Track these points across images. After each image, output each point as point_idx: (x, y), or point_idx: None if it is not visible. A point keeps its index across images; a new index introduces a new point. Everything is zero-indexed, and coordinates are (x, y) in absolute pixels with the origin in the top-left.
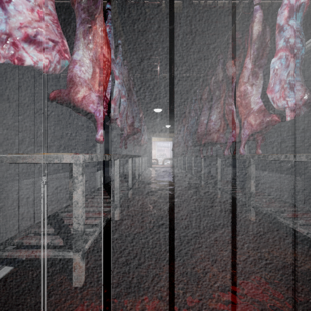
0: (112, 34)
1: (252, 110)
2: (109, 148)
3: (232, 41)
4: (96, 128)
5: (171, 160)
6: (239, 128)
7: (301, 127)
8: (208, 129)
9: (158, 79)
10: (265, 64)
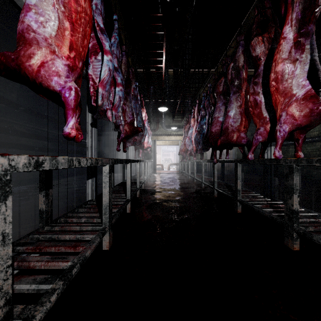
0: None
1: (295, 96)
2: (110, 152)
3: (258, 13)
4: (65, 115)
5: (177, 165)
6: (269, 123)
7: None
8: (225, 127)
9: (163, 72)
10: (313, 31)
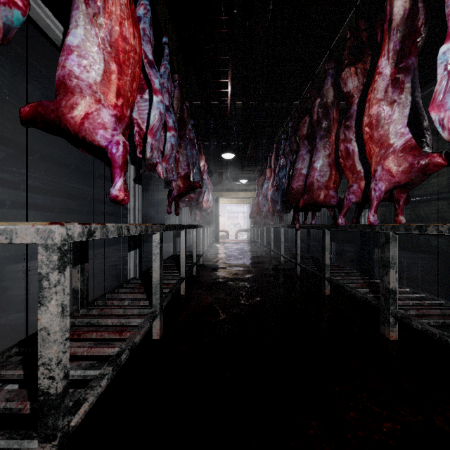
0: (150, 18)
1: (392, 147)
2: (155, 214)
3: (350, 36)
4: (111, 174)
5: (248, 231)
6: (364, 179)
7: (448, 181)
8: (310, 183)
9: (228, 106)
10: (414, 66)
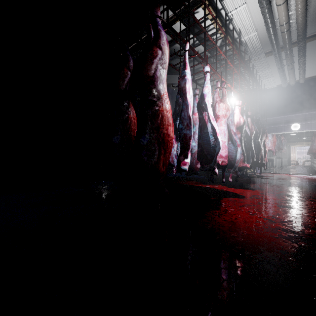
0: None
1: None
2: None
3: None
4: (274, 153)
5: None
6: None
7: None
8: (312, 148)
9: None
10: None
